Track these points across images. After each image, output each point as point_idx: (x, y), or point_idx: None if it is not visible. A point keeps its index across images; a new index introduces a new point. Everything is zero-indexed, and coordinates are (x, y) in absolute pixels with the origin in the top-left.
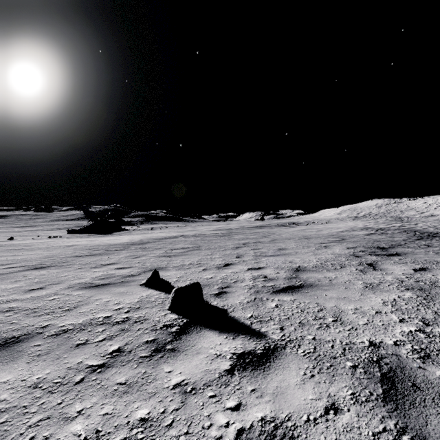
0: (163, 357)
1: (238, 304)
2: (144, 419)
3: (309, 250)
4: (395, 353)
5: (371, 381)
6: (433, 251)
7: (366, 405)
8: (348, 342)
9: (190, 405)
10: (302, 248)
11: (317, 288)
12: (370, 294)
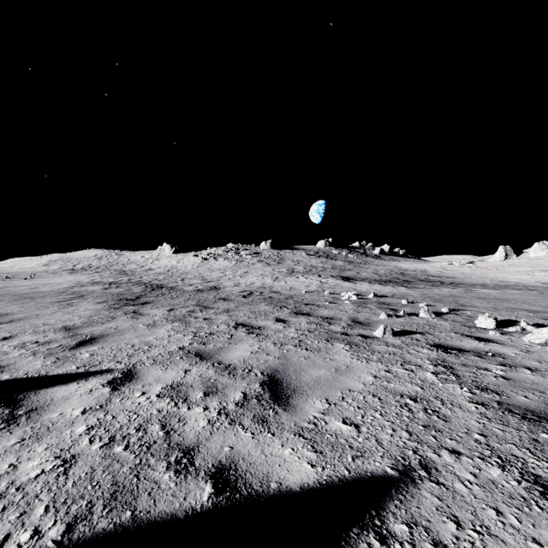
0: (32, 416)
1: (45, 367)
2: (89, 428)
3: (53, 310)
4: (193, 347)
5: (193, 358)
6: (169, 298)
7: (198, 364)
8: (169, 351)
9: (114, 408)
10: (39, 309)
11: (112, 336)
12: (156, 329)
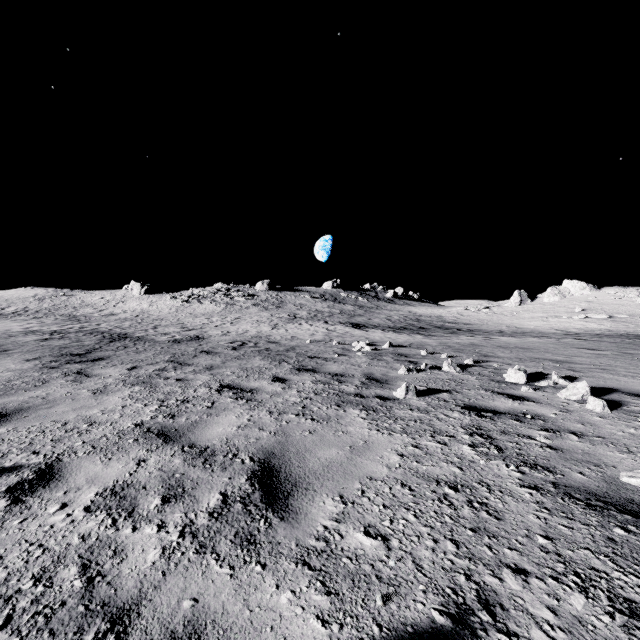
0: None
1: None
2: None
3: None
4: (156, 422)
5: (153, 440)
6: (133, 352)
7: (159, 450)
8: (118, 431)
9: (4, 539)
10: None
11: (36, 409)
12: (106, 397)
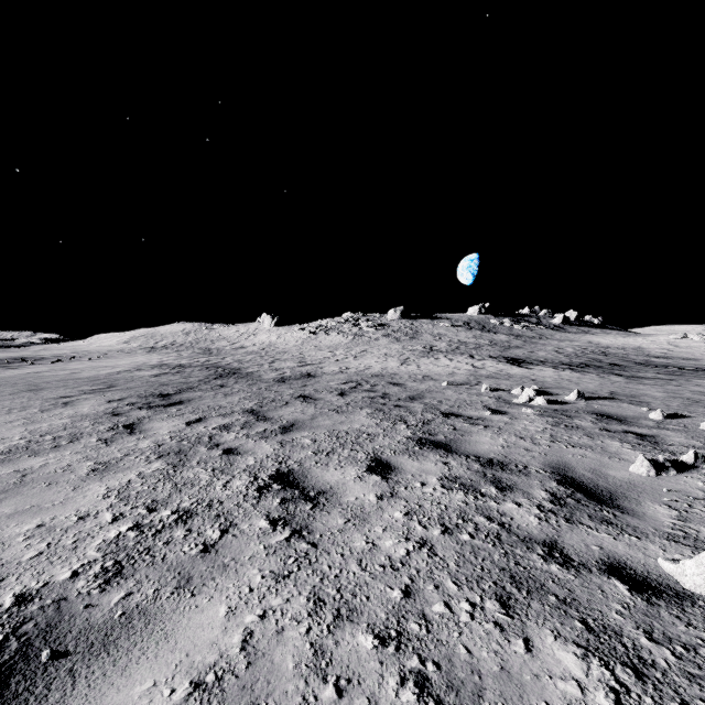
0: None
1: None
2: None
3: (22, 415)
4: (61, 596)
5: None
6: (223, 393)
7: None
8: None
9: None
10: (6, 413)
11: None
12: (93, 483)
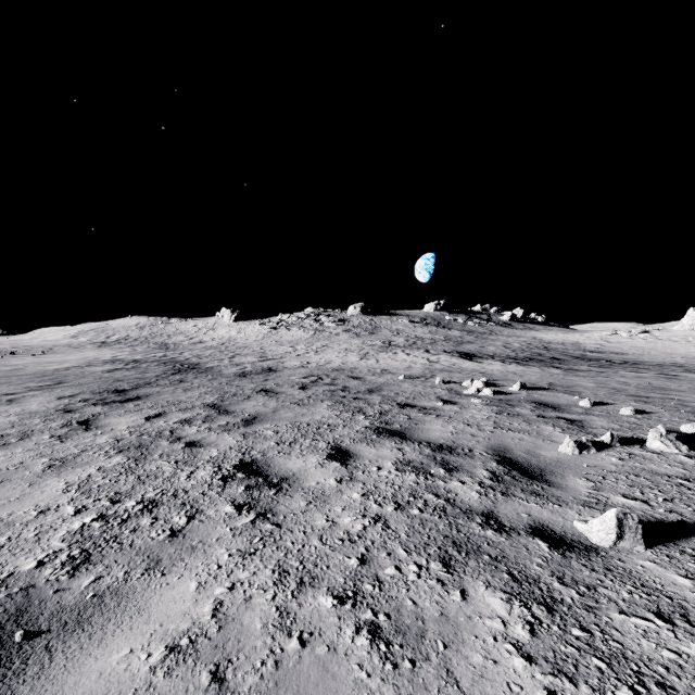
0: None
1: None
2: None
3: None
4: (28, 584)
5: None
6: (183, 388)
7: None
8: None
9: None
10: None
11: None
12: (51, 479)
